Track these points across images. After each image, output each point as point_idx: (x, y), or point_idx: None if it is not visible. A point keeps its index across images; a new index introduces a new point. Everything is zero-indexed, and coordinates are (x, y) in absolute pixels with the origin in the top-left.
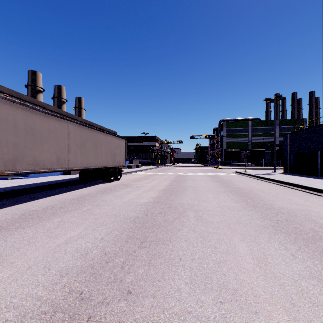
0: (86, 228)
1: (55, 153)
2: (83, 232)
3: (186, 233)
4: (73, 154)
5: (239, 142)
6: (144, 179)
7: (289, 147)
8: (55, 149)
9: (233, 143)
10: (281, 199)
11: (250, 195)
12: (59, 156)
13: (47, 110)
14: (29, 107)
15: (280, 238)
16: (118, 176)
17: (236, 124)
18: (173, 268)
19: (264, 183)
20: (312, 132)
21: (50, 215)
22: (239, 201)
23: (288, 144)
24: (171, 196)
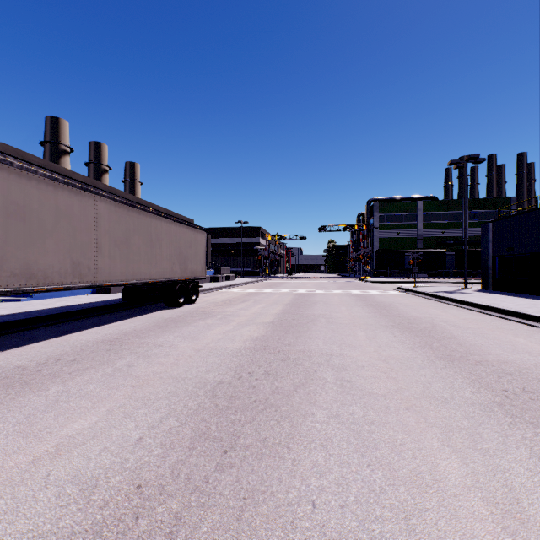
0: (109, 412)
1: (69, 254)
2: (100, 423)
3: (323, 426)
4: (106, 256)
5: (402, 237)
6: (238, 301)
7: (492, 245)
8: (69, 248)
9: (392, 238)
10: (496, 341)
11: (434, 332)
12: (77, 261)
13: (53, 174)
14: (13, 166)
15: (529, 440)
16: (192, 296)
17: (396, 207)
18: (298, 536)
19: (454, 310)
20: (535, 219)
21: (47, 378)
22: (418, 346)
23: (491, 239)
24: (288, 334)
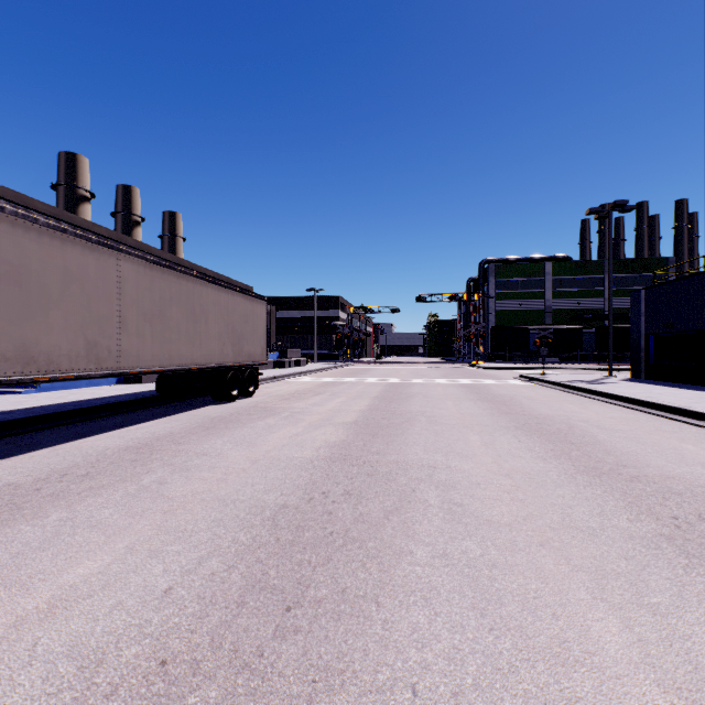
0: (129, 550)
1: (82, 331)
2: (115, 566)
3: (425, 570)
4: (133, 334)
5: (526, 310)
6: (310, 394)
7: (645, 319)
8: (82, 322)
9: (512, 311)
10: (656, 448)
11: (571, 436)
12: (93, 340)
13: (60, 223)
14: (5, 212)
15: None
16: (249, 387)
17: (518, 270)
18: None
19: (596, 406)
20: (702, 286)
21: (47, 500)
22: (552, 455)
23: (644, 312)
24: (376, 439)
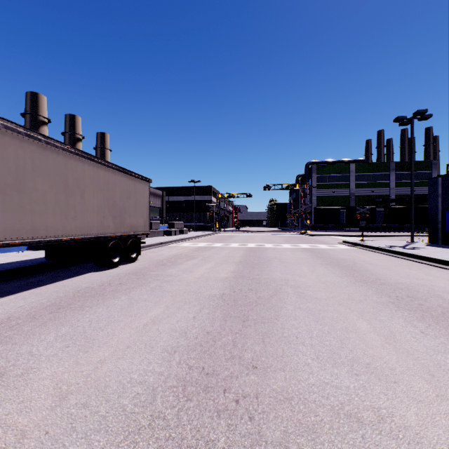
0: None
1: None
2: None
3: None
4: None
5: (337, 196)
6: (185, 259)
7: (441, 199)
8: None
9: (328, 196)
10: None
11: None
12: None
13: None
14: None
15: None
16: (132, 254)
17: (332, 168)
18: None
19: (436, 271)
20: None
21: None
22: None
23: (440, 194)
24: (248, 329)
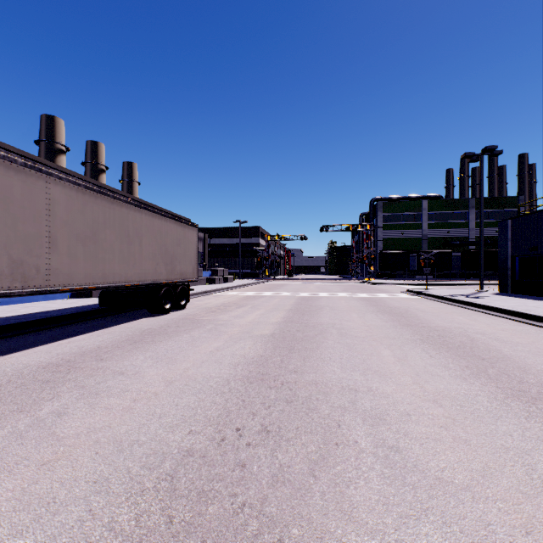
0: None
1: (5, 250)
2: None
3: None
4: (64, 254)
5: (407, 238)
6: (234, 307)
7: (511, 244)
8: (5, 241)
9: (396, 239)
10: None
11: (478, 350)
12: (19, 259)
13: None
14: None
15: None
16: (182, 301)
17: (400, 206)
18: None
19: (483, 318)
20: None
21: None
22: (470, 374)
23: (510, 238)
24: (293, 354)
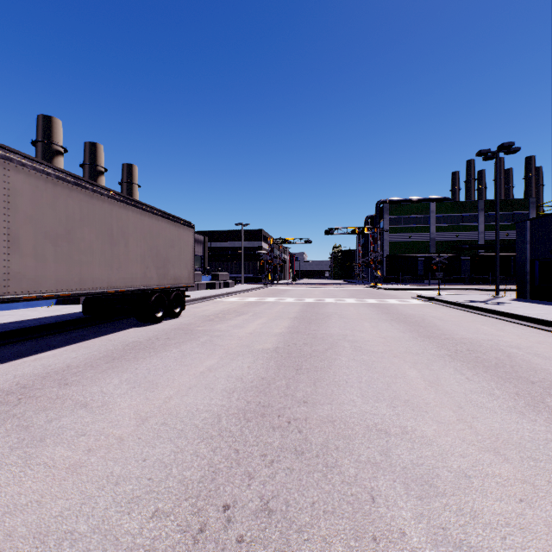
0: None
1: None
2: None
3: None
4: (28, 255)
5: (414, 241)
6: (234, 314)
7: (530, 246)
8: None
9: (403, 242)
10: None
11: (521, 370)
12: None
13: None
14: None
15: None
16: (176, 308)
17: (408, 208)
18: None
19: (510, 327)
20: None
21: None
22: (526, 405)
23: (529, 240)
24: (301, 376)
